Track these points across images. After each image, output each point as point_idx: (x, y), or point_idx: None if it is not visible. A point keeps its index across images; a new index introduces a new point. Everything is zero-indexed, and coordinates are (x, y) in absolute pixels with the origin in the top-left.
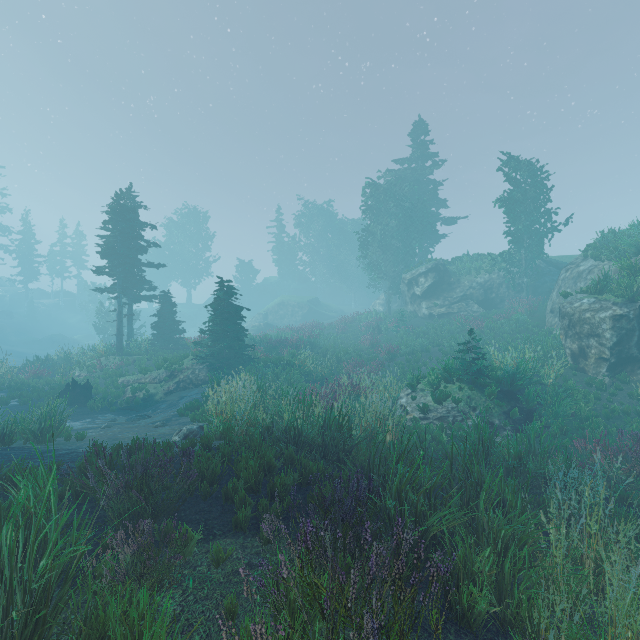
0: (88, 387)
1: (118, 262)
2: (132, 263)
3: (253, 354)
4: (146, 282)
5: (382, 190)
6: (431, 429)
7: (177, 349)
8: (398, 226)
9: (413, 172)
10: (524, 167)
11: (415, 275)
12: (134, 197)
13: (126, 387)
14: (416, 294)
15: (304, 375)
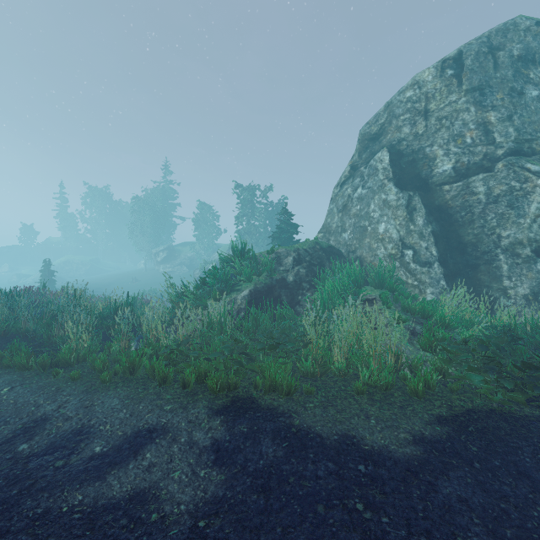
0: None
1: None
2: None
3: None
4: None
5: (141, 200)
6: None
7: None
8: (151, 221)
9: (163, 189)
10: (205, 207)
11: (158, 251)
12: None
13: None
14: (158, 261)
15: None
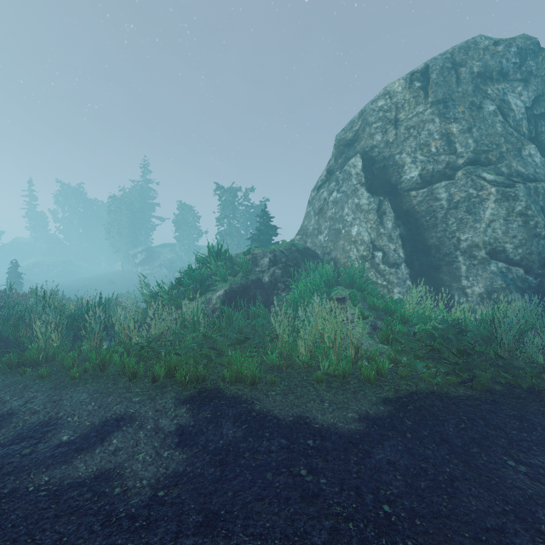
0: None
1: None
2: None
3: None
4: None
5: (118, 199)
6: None
7: None
8: (129, 222)
9: (141, 188)
10: (186, 208)
11: (136, 252)
12: None
13: None
14: (136, 263)
15: None
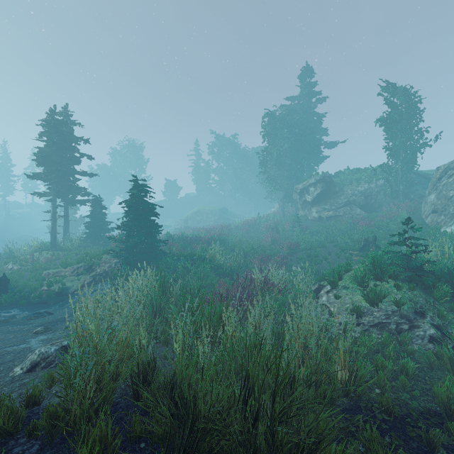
0: (2, 281)
1: (51, 169)
2: (65, 170)
3: (169, 249)
4: (81, 188)
5: (278, 119)
6: (374, 342)
7: (107, 245)
8: (290, 148)
9: (301, 107)
10: (400, 92)
11: (306, 185)
12: (69, 115)
13: (46, 280)
14: (307, 201)
15: (214, 268)
